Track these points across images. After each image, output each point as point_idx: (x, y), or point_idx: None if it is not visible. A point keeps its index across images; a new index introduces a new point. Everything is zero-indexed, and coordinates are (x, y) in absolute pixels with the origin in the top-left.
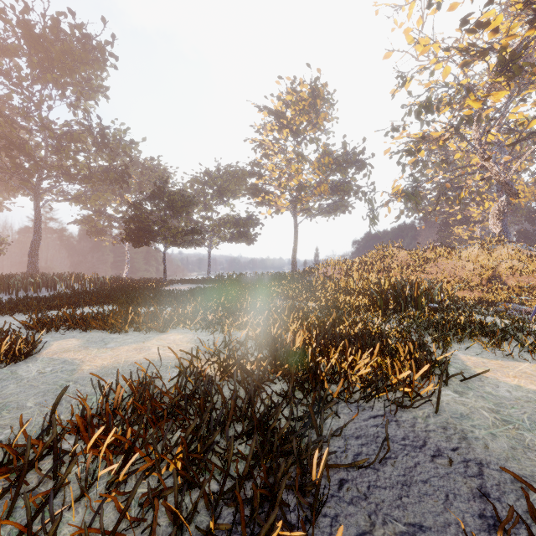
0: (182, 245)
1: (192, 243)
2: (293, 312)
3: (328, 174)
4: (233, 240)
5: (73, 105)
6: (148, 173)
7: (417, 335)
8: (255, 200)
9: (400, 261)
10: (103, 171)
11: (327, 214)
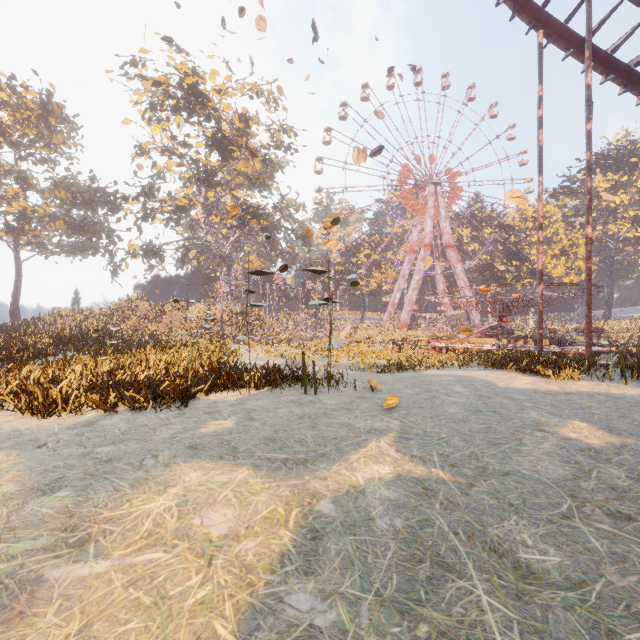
0: None
1: None
2: None
3: (69, 208)
4: None
5: None
6: None
7: None
8: None
9: (142, 313)
10: None
11: (70, 254)
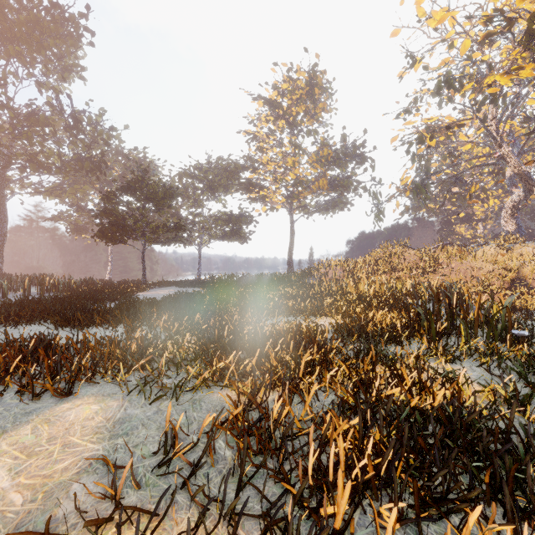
0: (164, 243)
1: (175, 240)
2: (302, 346)
3: (327, 168)
4: (225, 239)
5: (39, 83)
6: (133, 166)
7: (533, 399)
8: (248, 196)
9: (408, 261)
10: (77, 160)
11: (324, 212)
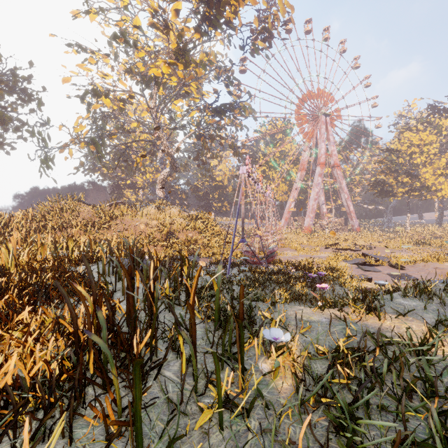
0: None
1: None
2: None
3: None
4: None
5: None
6: None
7: None
8: None
9: (84, 217)
10: None
11: None
